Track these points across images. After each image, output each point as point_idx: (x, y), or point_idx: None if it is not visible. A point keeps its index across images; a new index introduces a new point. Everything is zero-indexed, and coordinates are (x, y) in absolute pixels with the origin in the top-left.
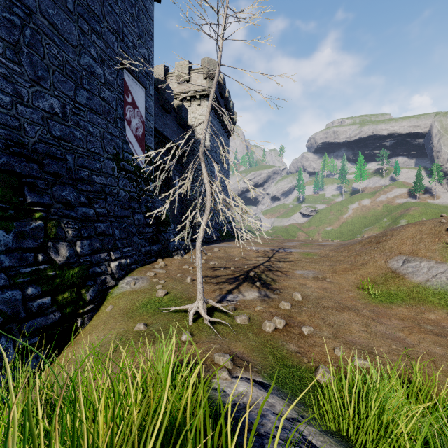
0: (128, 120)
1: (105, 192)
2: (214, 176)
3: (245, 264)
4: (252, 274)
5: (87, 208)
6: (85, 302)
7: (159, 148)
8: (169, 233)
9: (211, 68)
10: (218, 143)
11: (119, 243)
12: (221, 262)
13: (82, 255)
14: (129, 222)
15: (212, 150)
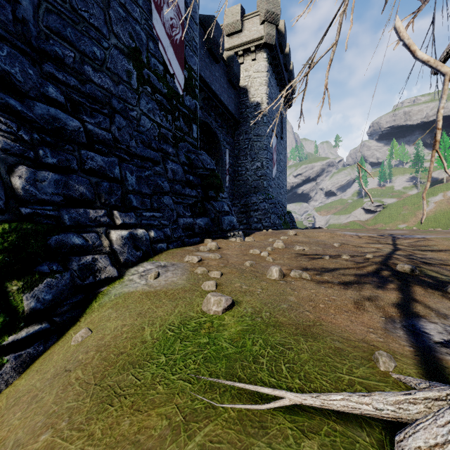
0: (156, 3)
1: (111, 105)
2: (272, 150)
3: (359, 251)
4: (404, 267)
5: (61, 112)
6: (16, 315)
7: (205, 108)
8: (221, 202)
9: (269, 7)
10: (275, 111)
11: (134, 199)
12: (313, 248)
13: (28, 197)
14: (157, 171)
15: (270, 117)
